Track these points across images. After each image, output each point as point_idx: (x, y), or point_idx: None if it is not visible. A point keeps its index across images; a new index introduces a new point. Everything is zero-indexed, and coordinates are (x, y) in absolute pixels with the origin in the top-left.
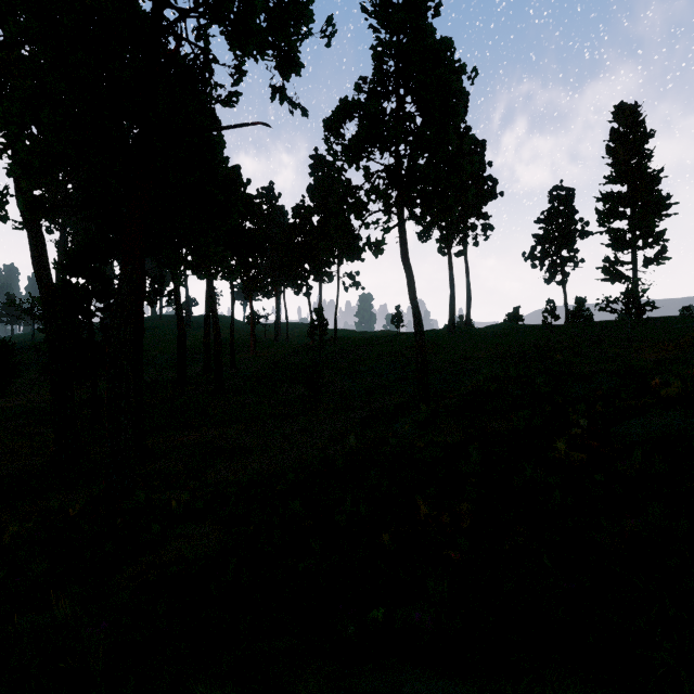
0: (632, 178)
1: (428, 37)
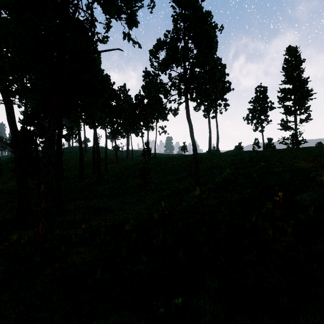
0: (294, 81)
1: (199, 11)
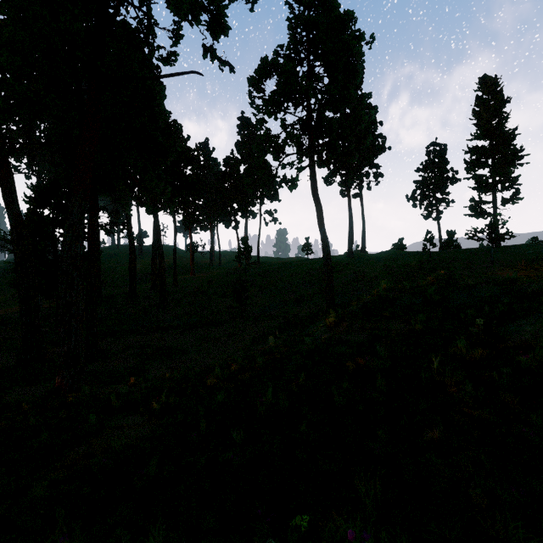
0: (493, 135)
1: (334, 10)
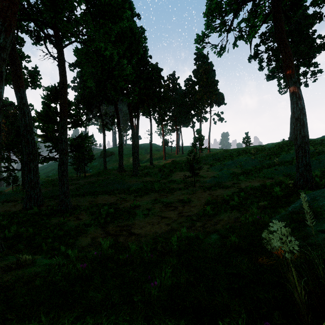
0: None
1: None
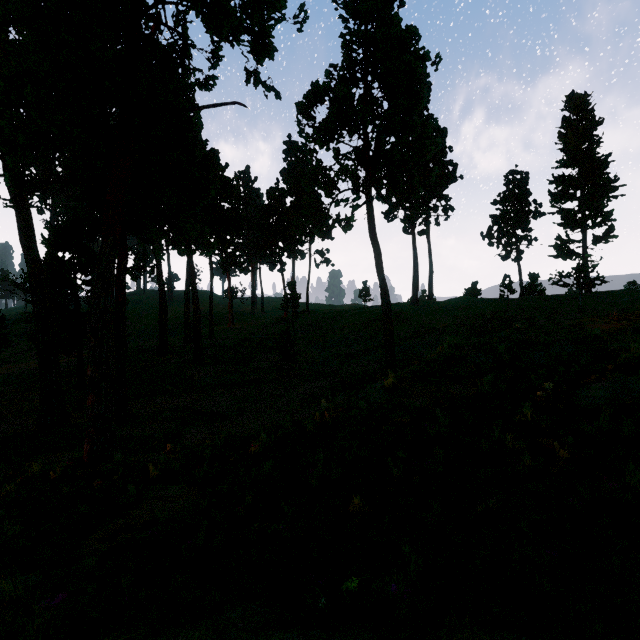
0: (582, 162)
1: (395, 26)
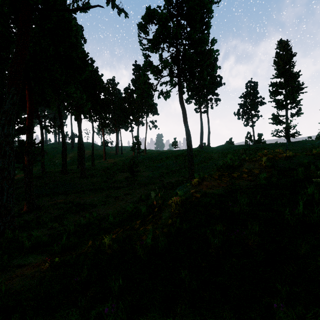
0: (286, 75)
1: None
